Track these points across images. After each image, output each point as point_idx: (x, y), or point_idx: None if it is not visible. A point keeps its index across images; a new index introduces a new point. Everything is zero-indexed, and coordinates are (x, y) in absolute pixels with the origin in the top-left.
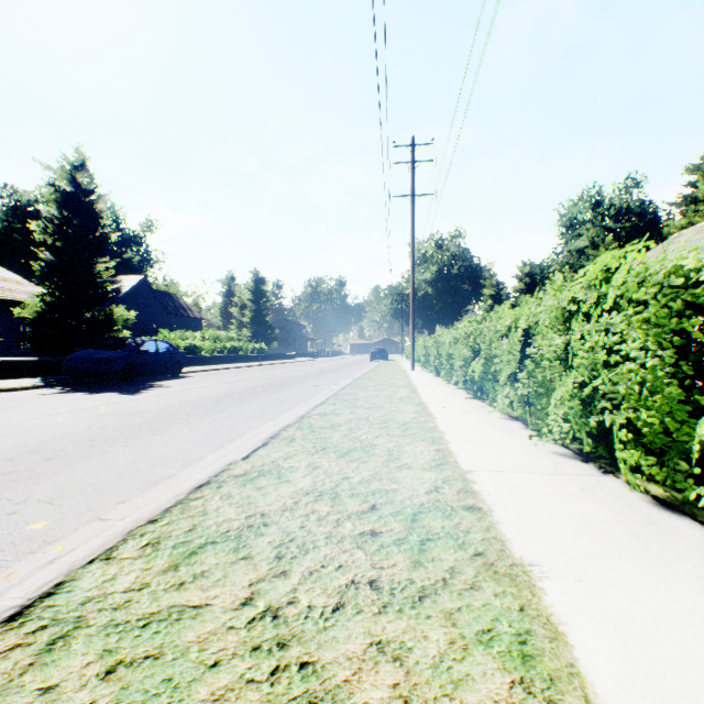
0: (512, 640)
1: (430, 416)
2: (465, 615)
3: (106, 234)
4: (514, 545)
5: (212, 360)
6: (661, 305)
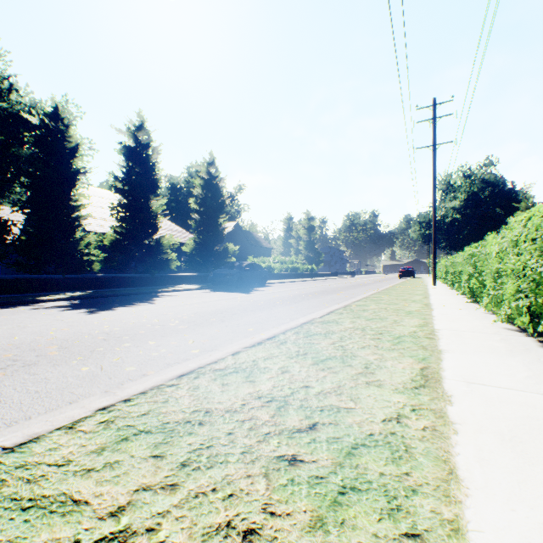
0: (420, 357)
1: (430, 309)
2: (407, 353)
3: (224, 201)
4: (441, 346)
5: (280, 276)
6: (541, 241)
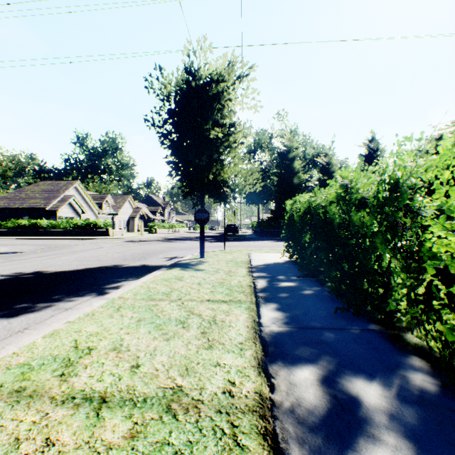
0: None
1: None
2: None
3: None
4: None
5: None
6: None
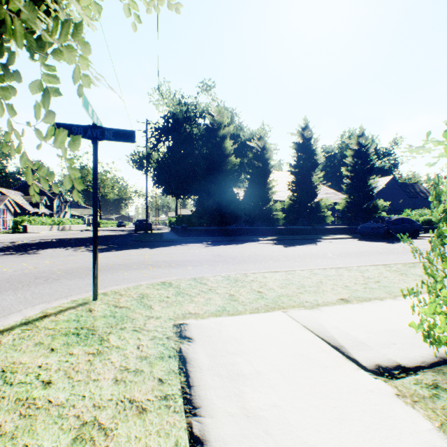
0: None
1: None
2: None
3: (372, 165)
4: None
5: None
6: None
